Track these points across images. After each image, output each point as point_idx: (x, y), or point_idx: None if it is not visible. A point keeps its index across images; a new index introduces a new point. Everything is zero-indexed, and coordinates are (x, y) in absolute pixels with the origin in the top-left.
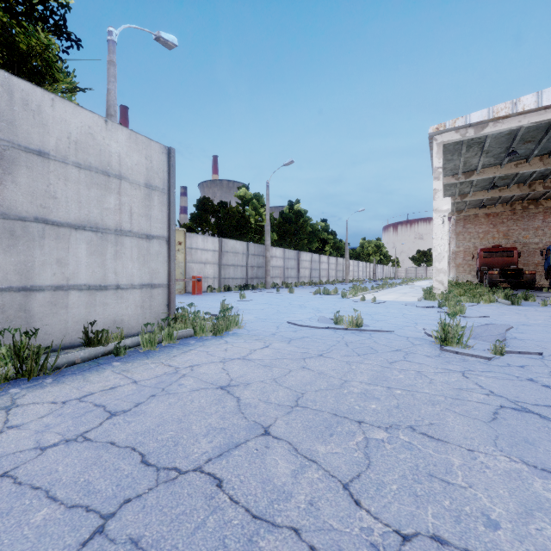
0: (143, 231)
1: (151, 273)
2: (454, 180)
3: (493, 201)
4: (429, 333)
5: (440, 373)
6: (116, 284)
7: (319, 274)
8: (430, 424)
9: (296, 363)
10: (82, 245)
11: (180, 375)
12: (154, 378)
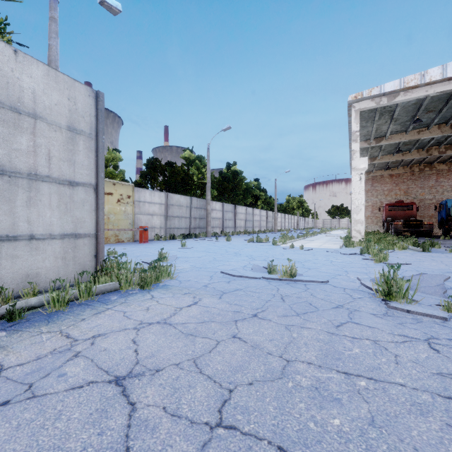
0: (65, 177)
1: (76, 222)
2: (366, 144)
3: (396, 164)
4: (366, 284)
5: (401, 343)
6: (29, 234)
7: (253, 224)
8: None
9: (226, 330)
10: None
11: (70, 355)
12: (32, 362)
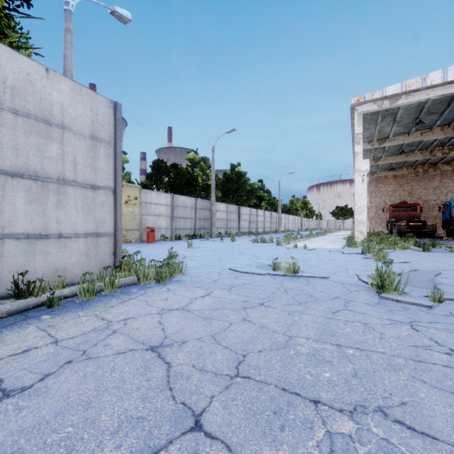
0: (88, 181)
1: (97, 222)
2: (369, 146)
3: (400, 164)
4: (363, 279)
5: (387, 325)
6: (58, 233)
7: (257, 225)
8: (403, 405)
9: (237, 314)
10: (19, 193)
11: (109, 332)
12: (79, 336)
